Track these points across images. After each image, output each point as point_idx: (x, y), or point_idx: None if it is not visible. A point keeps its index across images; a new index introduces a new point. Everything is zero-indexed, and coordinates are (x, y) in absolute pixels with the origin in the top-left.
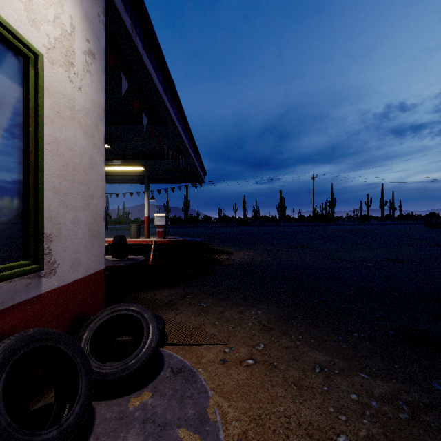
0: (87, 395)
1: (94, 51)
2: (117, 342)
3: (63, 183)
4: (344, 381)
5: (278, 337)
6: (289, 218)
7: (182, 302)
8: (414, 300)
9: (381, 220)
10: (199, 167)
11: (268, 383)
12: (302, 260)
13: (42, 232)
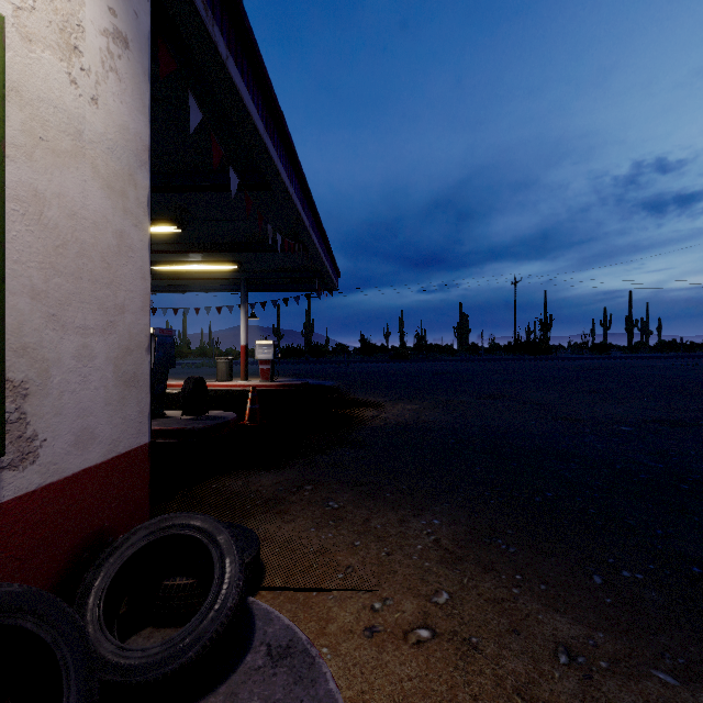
0: None
1: (127, 34)
2: (165, 589)
3: (54, 281)
4: (626, 691)
5: (474, 577)
6: (474, 348)
7: (296, 499)
8: None
9: (628, 351)
10: (328, 265)
11: (464, 690)
12: (504, 420)
13: (0, 378)
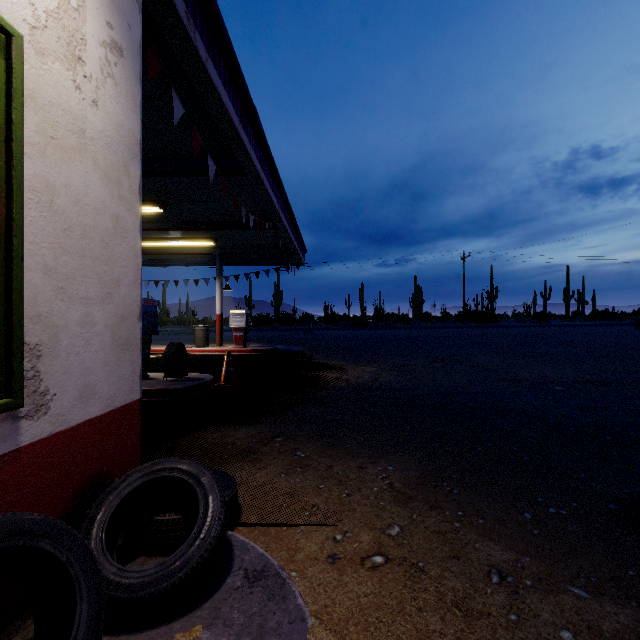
0: (89, 636)
1: (122, 44)
2: (156, 523)
3: (62, 258)
4: (546, 603)
5: (422, 513)
6: (427, 317)
7: (268, 450)
8: (639, 448)
9: (566, 319)
10: (295, 241)
11: (411, 603)
12: (452, 381)
13: (20, 342)
